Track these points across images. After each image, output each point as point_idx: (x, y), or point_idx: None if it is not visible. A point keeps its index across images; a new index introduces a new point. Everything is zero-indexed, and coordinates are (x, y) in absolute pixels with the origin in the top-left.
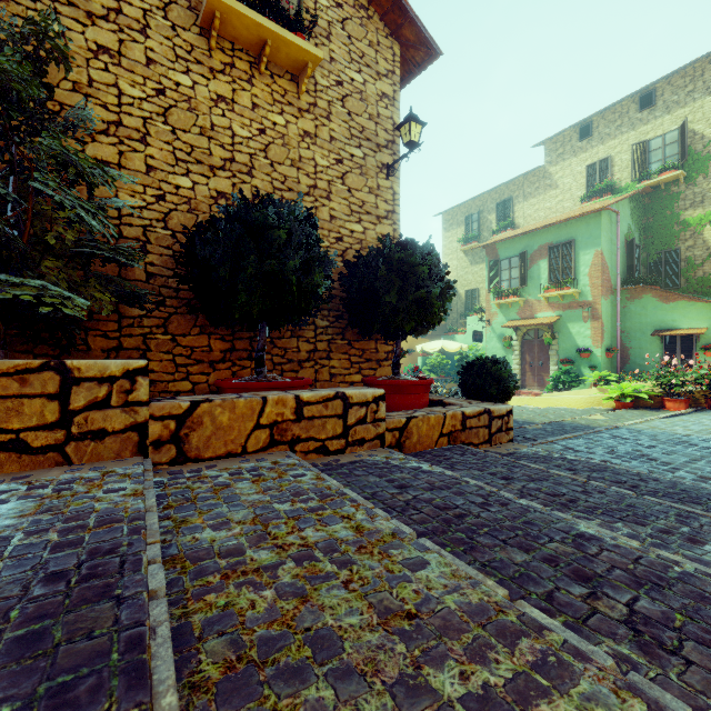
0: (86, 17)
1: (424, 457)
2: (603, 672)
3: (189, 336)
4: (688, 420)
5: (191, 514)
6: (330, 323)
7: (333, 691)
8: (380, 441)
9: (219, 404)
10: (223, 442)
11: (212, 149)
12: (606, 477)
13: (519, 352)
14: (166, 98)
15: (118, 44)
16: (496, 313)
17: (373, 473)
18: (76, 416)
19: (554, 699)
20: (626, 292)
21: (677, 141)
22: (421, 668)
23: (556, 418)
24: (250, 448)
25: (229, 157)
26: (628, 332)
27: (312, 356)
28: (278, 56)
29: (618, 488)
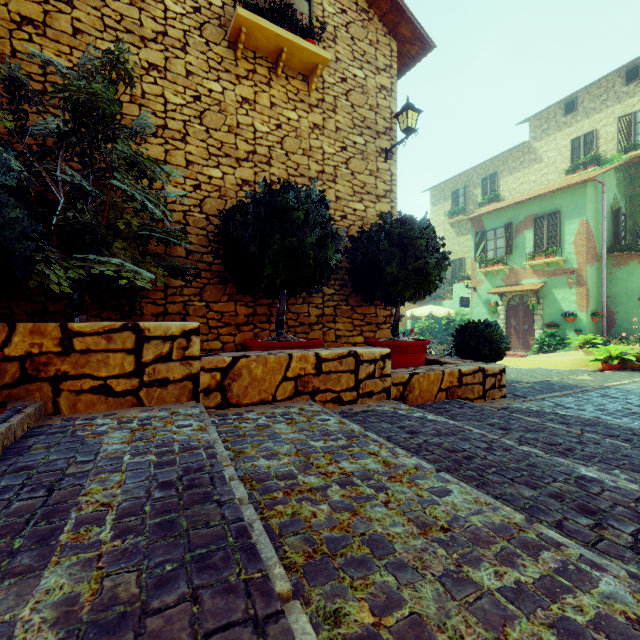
0: (140, 41)
1: (426, 409)
2: (618, 579)
3: (219, 302)
4: None
5: (245, 447)
6: (336, 291)
7: (394, 577)
8: (386, 394)
9: (254, 360)
10: (258, 391)
11: (238, 144)
12: (598, 431)
13: (504, 317)
14: (201, 103)
15: (164, 61)
16: (481, 281)
17: (385, 421)
18: (146, 367)
19: (578, 595)
20: (611, 259)
21: None
22: (461, 566)
23: (543, 378)
24: (279, 397)
25: (251, 150)
26: (614, 297)
27: (320, 319)
28: (292, 60)
29: (612, 440)
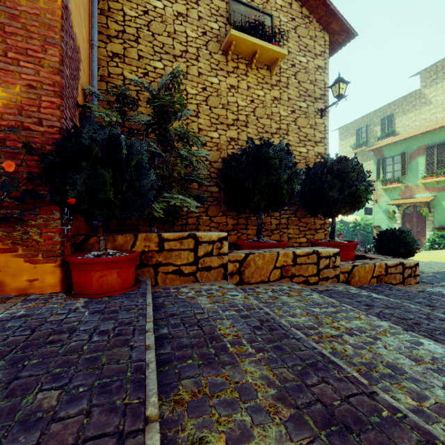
0: (173, 58)
1: (365, 289)
2: None
3: (217, 217)
4: None
5: (273, 309)
6: (288, 208)
7: (415, 385)
8: (337, 279)
9: (257, 255)
10: (259, 275)
11: (228, 115)
12: None
13: (400, 222)
14: (206, 92)
15: (186, 68)
16: (381, 195)
17: (344, 297)
18: (200, 259)
19: None
20: None
21: None
22: None
23: (439, 269)
24: (271, 279)
25: (236, 118)
26: None
27: (278, 227)
28: (261, 57)
29: None
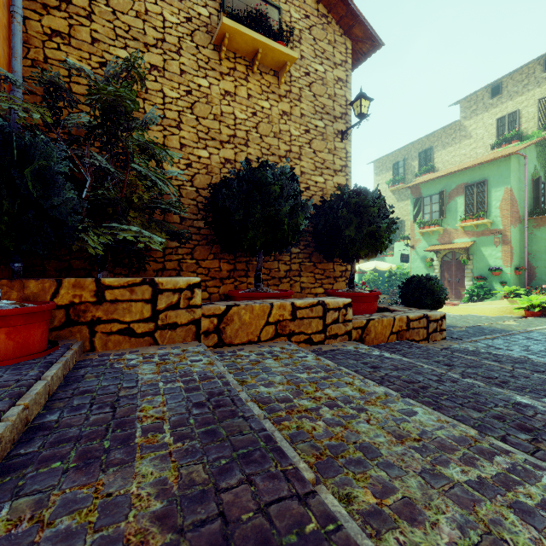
0: (143, 46)
1: (381, 348)
2: None
3: (207, 260)
4: None
5: (246, 378)
6: (301, 250)
7: (385, 473)
8: (348, 336)
9: (243, 308)
10: (246, 333)
11: (221, 129)
12: (526, 367)
13: (439, 271)
14: (192, 96)
15: (163, 63)
16: (419, 240)
17: (350, 358)
18: (160, 313)
19: (526, 487)
20: (532, 221)
21: None
22: (434, 466)
23: (474, 323)
24: (262, 338)
25: (232, 134)
26: (534, 254)
27: (288, 274)
28: (265, 59)
29: (539, 375)
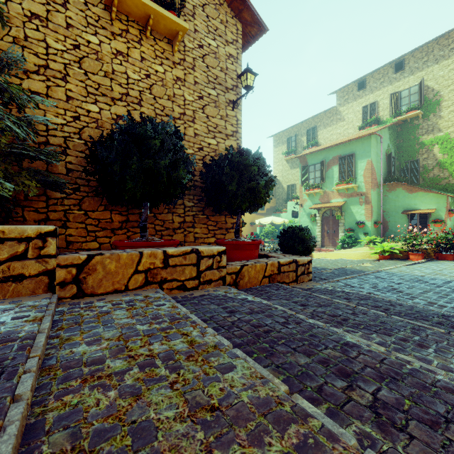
0: None
1: (252, 291)
2: (347, 451)
3: (97, 211)
4: (423, 266)
5: (75, 334)
6: (194, 204)
7: None
8: (222, 281)
9: (108, 257)
10: (111, 283)
11: (113, 86)
12: (369, 303)
13: (320, 224)
14: (80, 51)
15: (46, 13)
16: (306, 200)
17: (214, 303)
18: (1, 265)
19: None
20: (386, 186)
21: (417, 92)
22: (212, 452)
23: (341, 265)
24: (131, 286)
25: (125, 92)
26: (387, 212)
27: (182, 225)
28: (158, 26)
29: (375, 310)
